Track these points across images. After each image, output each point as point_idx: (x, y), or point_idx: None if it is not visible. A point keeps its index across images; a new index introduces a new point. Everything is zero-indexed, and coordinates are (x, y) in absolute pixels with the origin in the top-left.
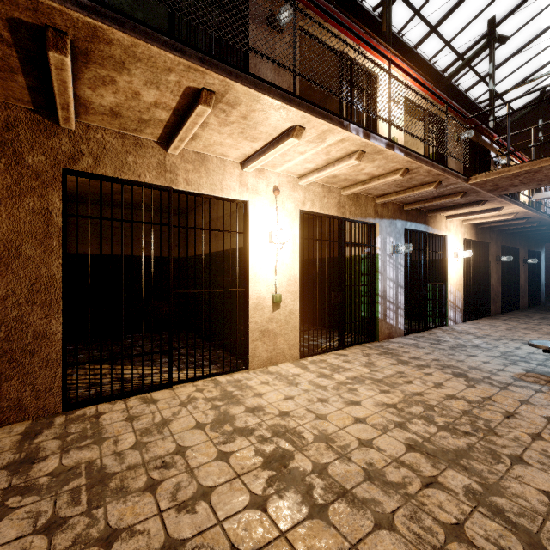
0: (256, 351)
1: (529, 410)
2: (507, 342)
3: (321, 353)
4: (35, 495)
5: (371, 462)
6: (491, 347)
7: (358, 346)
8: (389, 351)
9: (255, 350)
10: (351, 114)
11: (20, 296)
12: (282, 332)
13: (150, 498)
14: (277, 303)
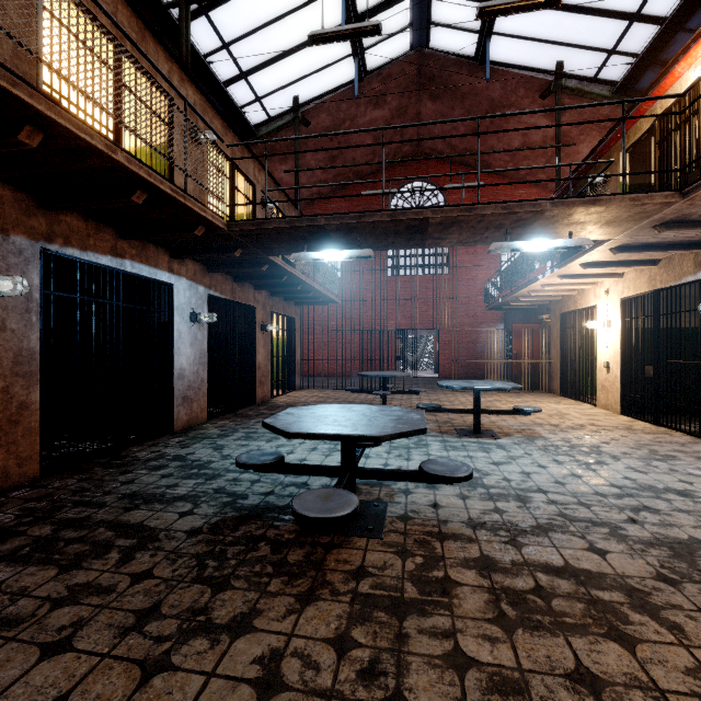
0: (600, 397)
1: (497, 418)
2: (692, 485)
3: (635, 418)
4: (516, 395)
5: (496, 404)
6: (647, 462)
7: (667, 429)
8: (637, 430)
9: (599, 396)
10: (663, 174)
11: (556, 356)
12: (611, 389)
13: (505, 397)
14: (608, 369)
